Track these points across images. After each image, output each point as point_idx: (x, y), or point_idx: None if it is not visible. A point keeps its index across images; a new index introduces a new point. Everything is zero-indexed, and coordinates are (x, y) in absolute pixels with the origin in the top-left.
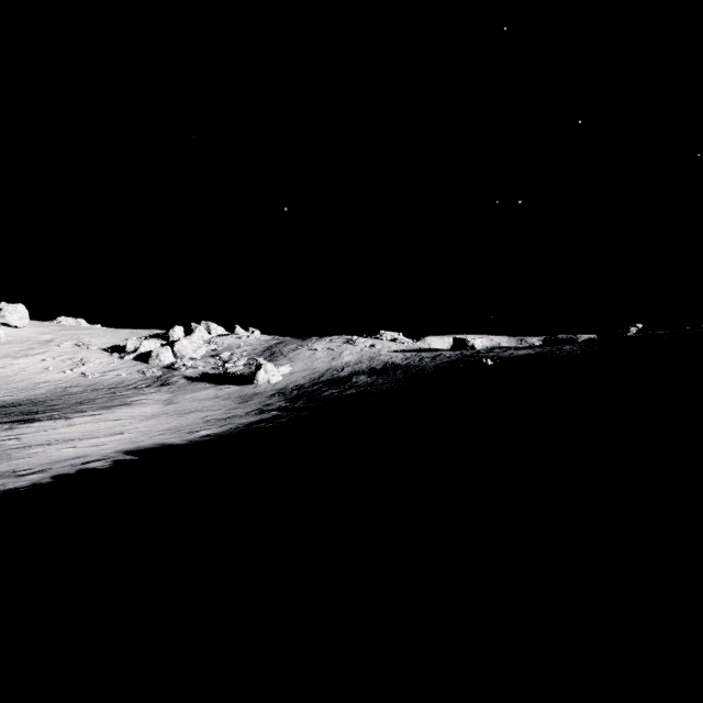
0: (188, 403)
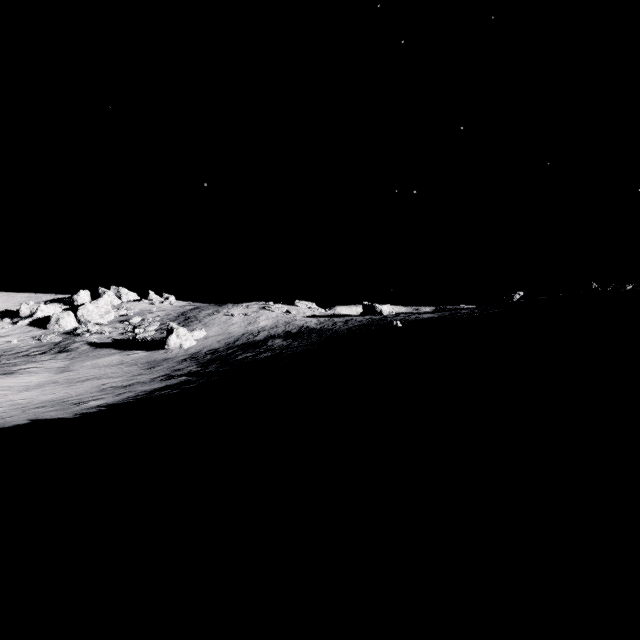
0: (86, 370)
